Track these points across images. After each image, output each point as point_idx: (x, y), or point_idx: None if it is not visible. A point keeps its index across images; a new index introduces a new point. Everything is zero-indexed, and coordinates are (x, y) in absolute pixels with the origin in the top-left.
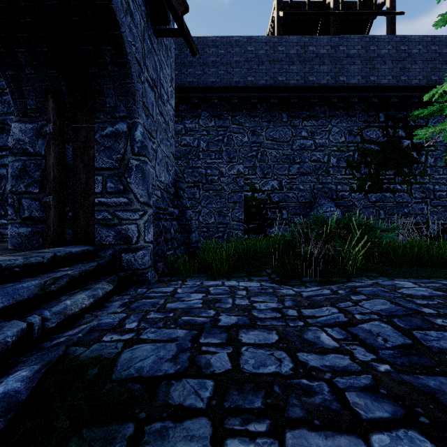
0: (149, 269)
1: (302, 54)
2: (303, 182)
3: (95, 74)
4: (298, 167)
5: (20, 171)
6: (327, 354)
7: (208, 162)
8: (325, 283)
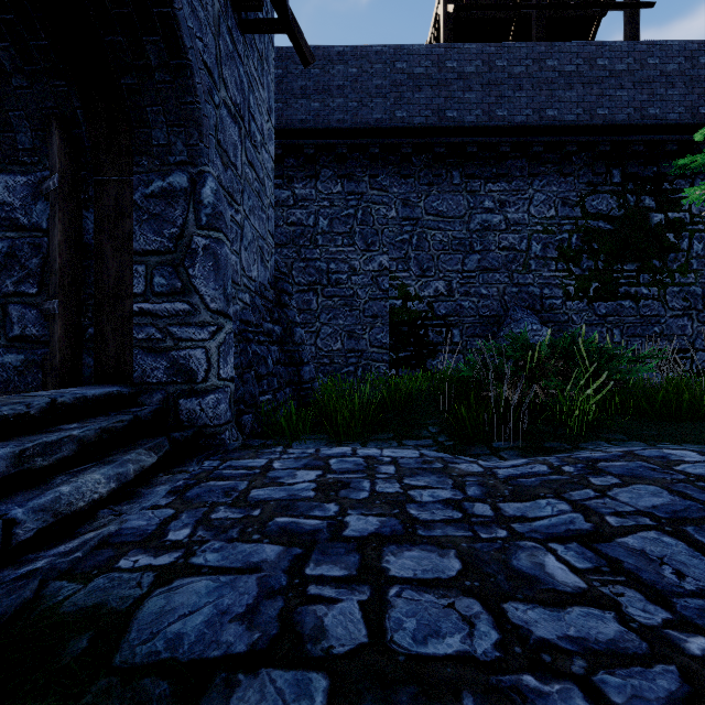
0: (226, 425)
1: (486, 74)
2: (487, 283)
3: (132, 87)
4: (479, 259)
5: (6, 257)
6: (566, 607)
7: (331, 251)
8: (533, 451)
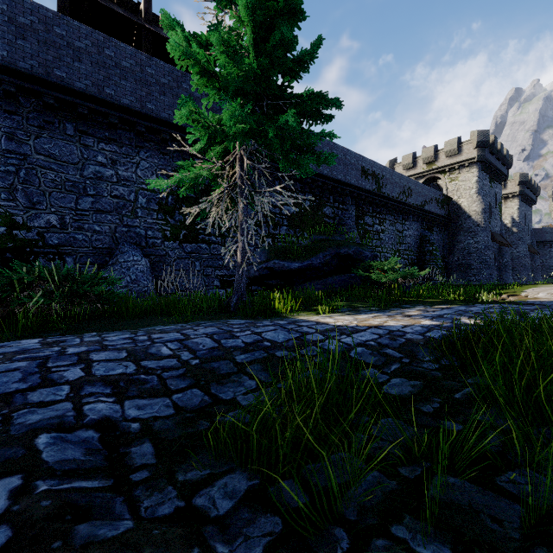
0: None
1: (95, 54)
2: (100, 222)
3: None
4: (92, 202)
5: None
6: None
7: None
8: None
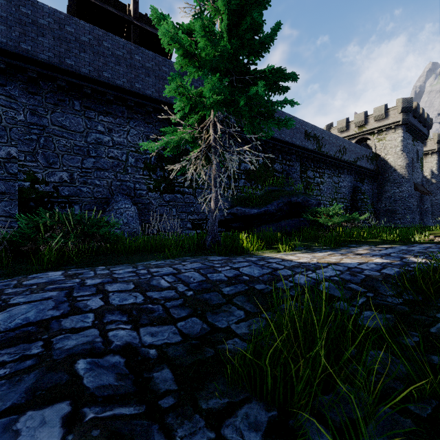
0: None
1: (96, 46)
2: (100, 177)
3: None
4: (94, 162)
5: None
6: None
7: None
8: None
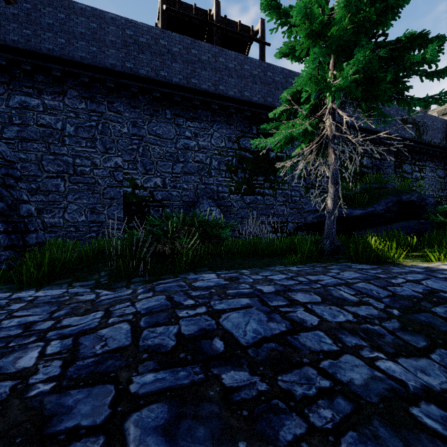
0: None
1: (185, 55)
2: (187, 181)
3: None
4: (182, 167)
5: None
6: None
7: (77, 150)
8: (151, 282)
